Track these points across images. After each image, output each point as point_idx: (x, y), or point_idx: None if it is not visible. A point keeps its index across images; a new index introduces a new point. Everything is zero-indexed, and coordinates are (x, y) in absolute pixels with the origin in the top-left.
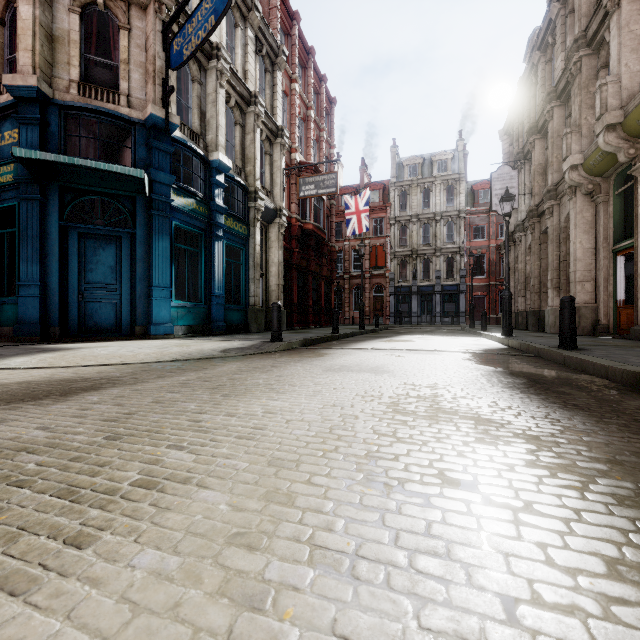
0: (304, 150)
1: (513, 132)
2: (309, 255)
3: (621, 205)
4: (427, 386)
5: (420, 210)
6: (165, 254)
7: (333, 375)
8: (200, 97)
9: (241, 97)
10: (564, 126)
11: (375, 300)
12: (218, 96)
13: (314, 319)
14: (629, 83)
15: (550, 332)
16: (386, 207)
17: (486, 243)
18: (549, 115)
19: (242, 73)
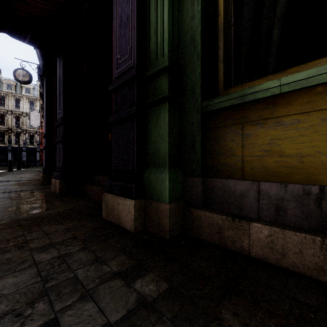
0: None
1: None
2: None
3: None
4: None
5: (14, 108)
6: None
7: None
8: None
9: None
10: None
11: None
12: None
13: None
14: None
15: None
16: None
17: None
18: None
19: None
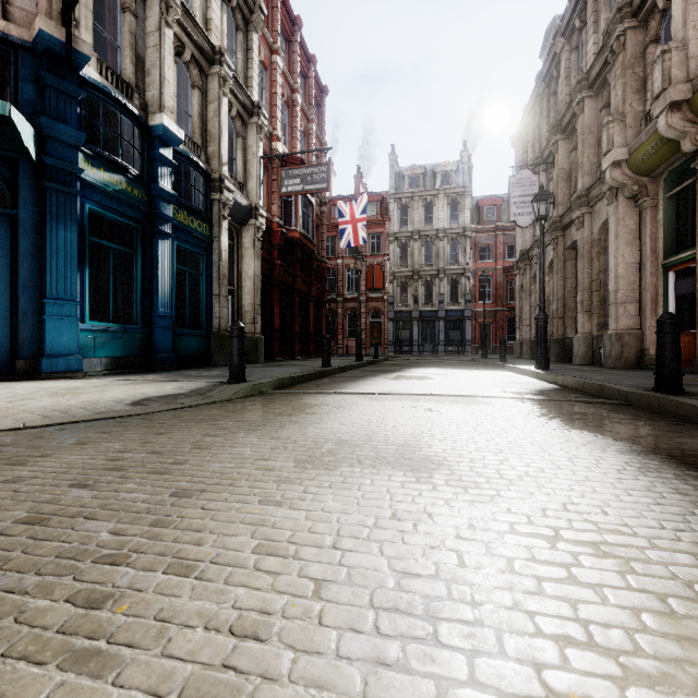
0: (288, 141)
1: (528, 137)
2: (295, 270)
3: (673, 210)
4: (588, 545)
5: (422, 226)
6: (69, 250)
7: (318, 485)
8: (135, 34)
9: (200, 51)
10: (596, 121)
11: (372, 326)
12: (163, 37)
13: (301, 348)
14: (697, 50)
15: (581, 364)
16: (384, 221)
17: (493, 265)
18: (579, 107)
19: (202, 21)
